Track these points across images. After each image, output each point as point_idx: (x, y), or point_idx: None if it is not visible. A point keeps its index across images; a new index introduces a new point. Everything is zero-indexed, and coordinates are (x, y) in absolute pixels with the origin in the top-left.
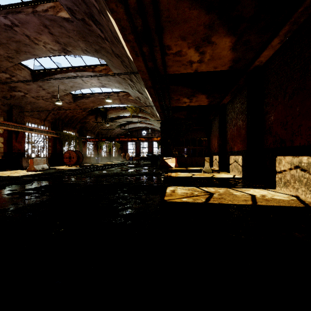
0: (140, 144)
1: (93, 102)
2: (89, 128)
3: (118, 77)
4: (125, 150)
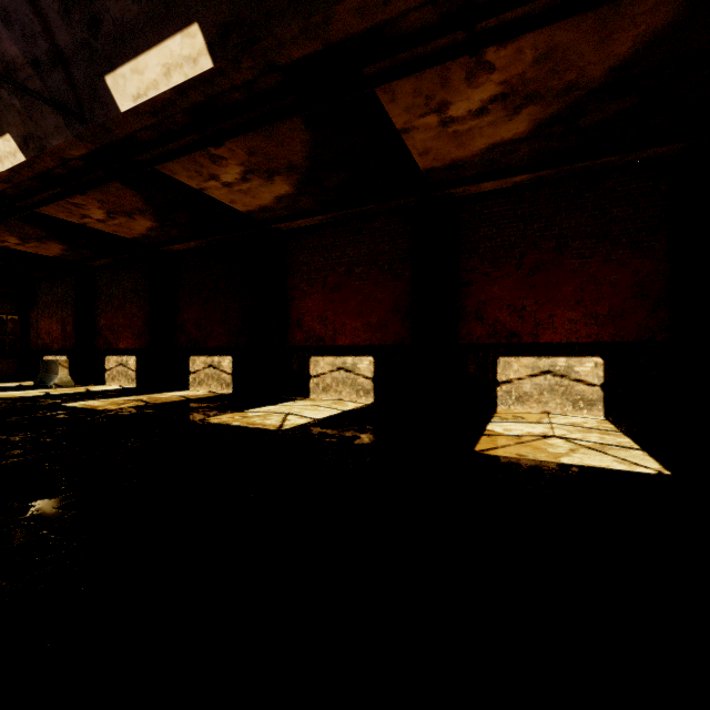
0: None
1: None
2: None
3: None
4: None
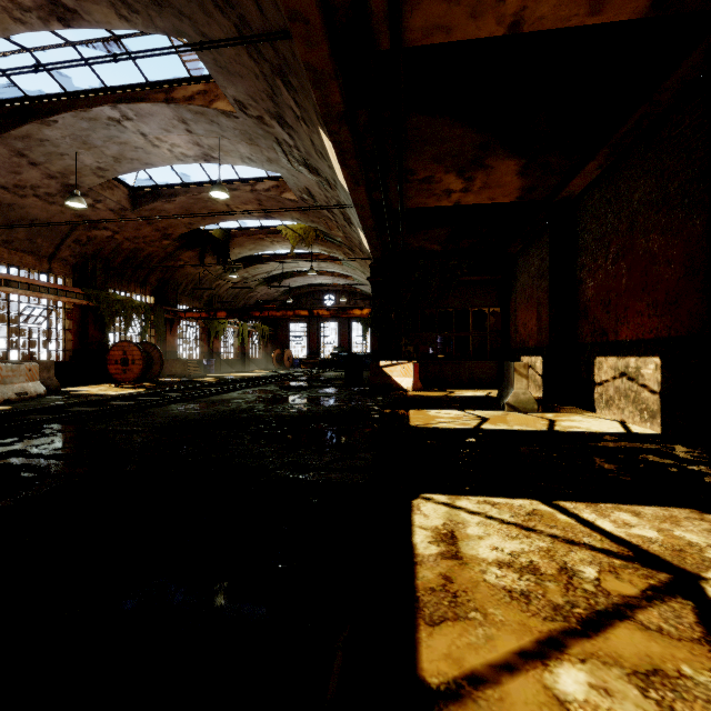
0: (319, 327)
1: (188, 210)
2: (185, 285)
3: (243, 116)
4: (283, 344)
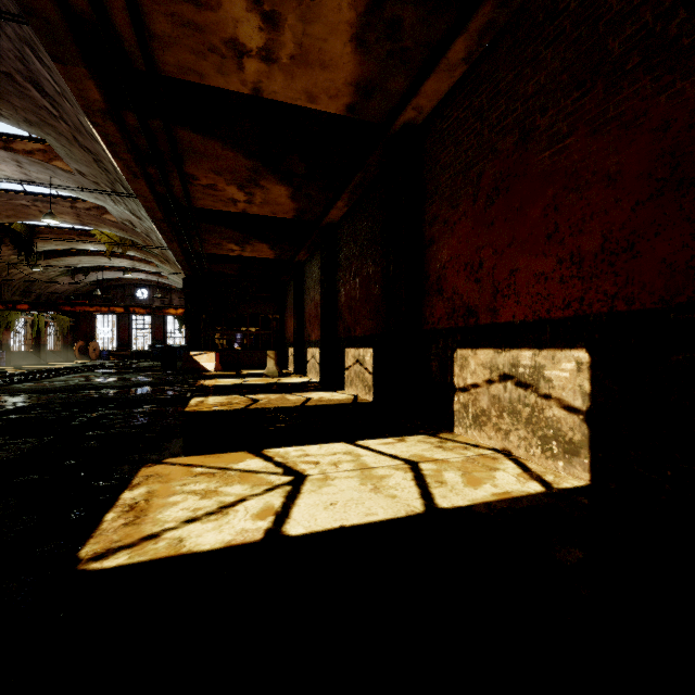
0: (130, 319)
1: None
2: None
3: (80, 176)
4: (87, 335)
